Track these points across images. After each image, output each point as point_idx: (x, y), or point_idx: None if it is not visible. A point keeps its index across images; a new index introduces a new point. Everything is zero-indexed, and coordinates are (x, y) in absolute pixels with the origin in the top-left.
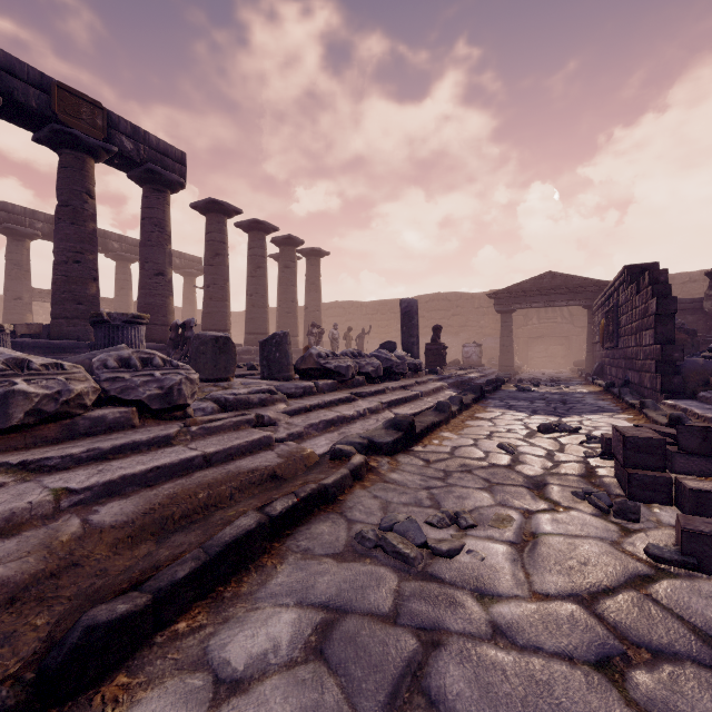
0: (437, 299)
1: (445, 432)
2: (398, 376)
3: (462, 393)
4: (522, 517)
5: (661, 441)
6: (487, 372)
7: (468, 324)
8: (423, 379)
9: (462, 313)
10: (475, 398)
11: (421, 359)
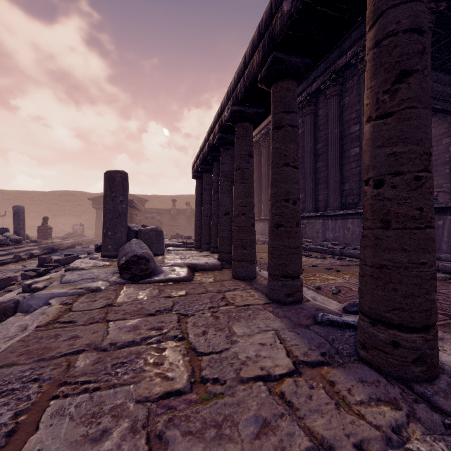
0: (67, 194)
1: (10, 265)
2: (3, 245)
3: (42, 251)
4: (3, 276)
5: (45, 257)
6: (82, 239)
7: (88, 211)
8: (21, 246)
9: (84, 204)
10: (46, 253)
11: (53, 232)
